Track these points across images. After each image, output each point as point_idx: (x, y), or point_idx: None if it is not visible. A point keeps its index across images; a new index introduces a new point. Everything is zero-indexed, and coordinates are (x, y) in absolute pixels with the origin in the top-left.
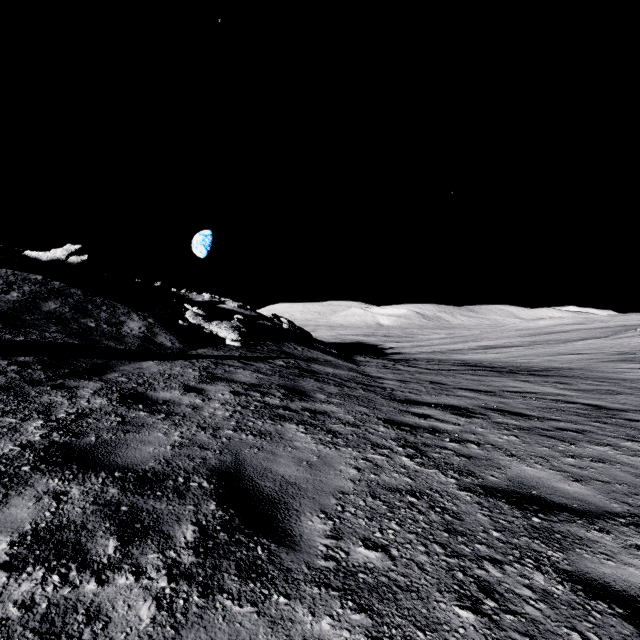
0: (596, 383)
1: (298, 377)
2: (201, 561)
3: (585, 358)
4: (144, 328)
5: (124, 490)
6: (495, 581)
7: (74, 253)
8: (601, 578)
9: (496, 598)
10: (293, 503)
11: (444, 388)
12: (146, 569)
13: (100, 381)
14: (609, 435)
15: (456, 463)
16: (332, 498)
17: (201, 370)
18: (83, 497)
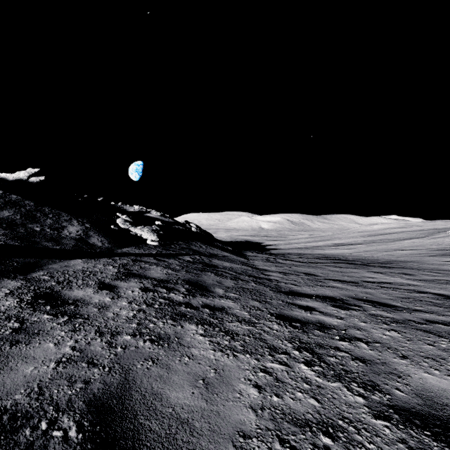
0: (432, 274)
1: (201, 272)
2: None
3: (414, 253)
4: (81, 231)
5: None
6: None
7: (34, 174)
8: None
9: None
10: None
11: (317, 279)
12: None
13: (22, 280)
14: None
15: (355, 370)
16: (231, 448)
17: (120, 267)
18: None
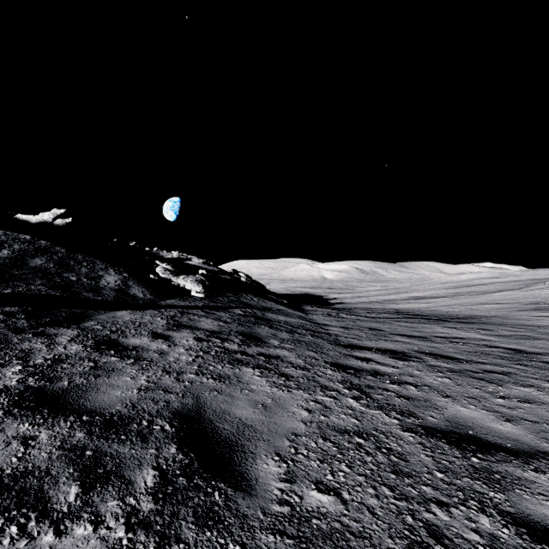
0: (514, 329)
1: (254, 324)
2: (160, 508)
3: (502, 307)
4: (119, 281)
5: (90, 434)
6: (443, 525)
7: (59, 216)
8: (543, 520)
9: (446, 544)
10: (249, 445)
11: (382, 334)
12: (105, 518)
13: (77, 329)
14: (531, 377)
15: (397, 404)
16: (286, 440)
17: (168, 318)
18: (50, 442)
